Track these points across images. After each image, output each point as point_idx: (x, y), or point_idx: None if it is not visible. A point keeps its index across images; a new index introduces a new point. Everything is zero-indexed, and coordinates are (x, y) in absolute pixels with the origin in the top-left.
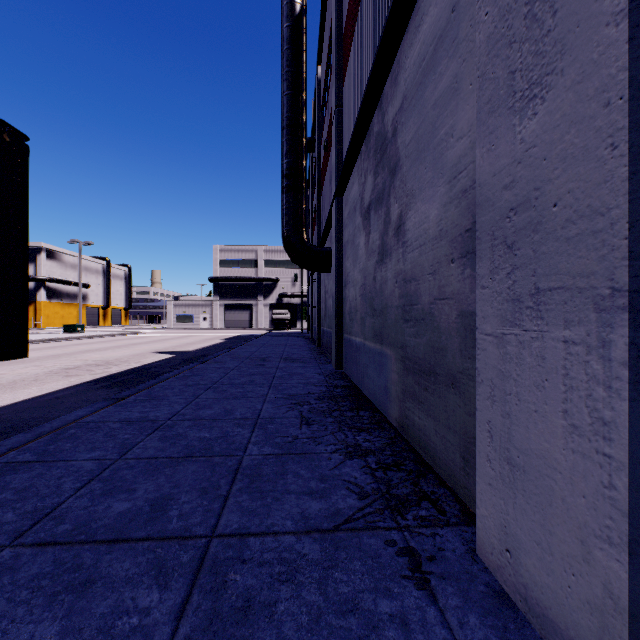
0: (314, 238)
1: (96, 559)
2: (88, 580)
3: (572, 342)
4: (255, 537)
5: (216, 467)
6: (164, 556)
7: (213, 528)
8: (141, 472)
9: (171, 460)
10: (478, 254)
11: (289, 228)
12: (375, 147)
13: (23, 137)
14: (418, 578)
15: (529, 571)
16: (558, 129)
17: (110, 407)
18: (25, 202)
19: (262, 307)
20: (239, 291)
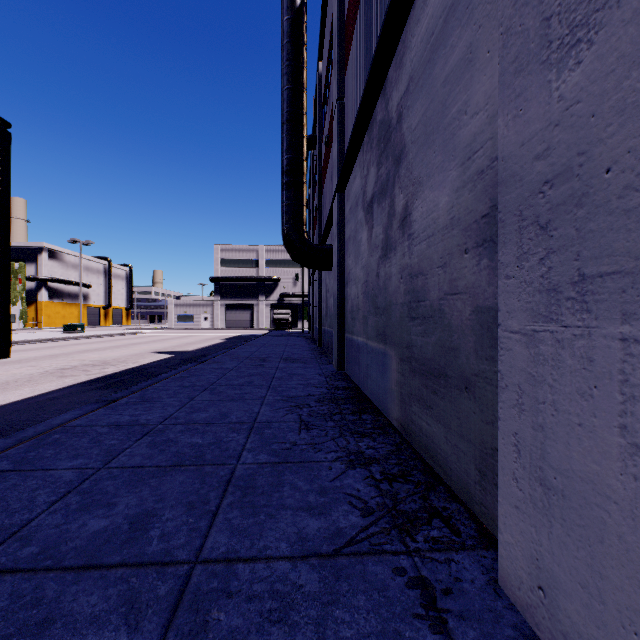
0: (315, 237)
1: (60, 591)
2: (46, 619)
3: (634, 340)
4: (244, 563)
5: (206, 477)
6: (138, 587)
7: (197, 552)
8: (124, 483)
9: (158, 469)
10: (501, 239)
11: (289, 225)
12: (378, 136)
13: (5, 124)
14: (433, 618)
15: (570, 618)
16: (613, 75)
17: (100, 410)
18: (7, 193)
19: (263, 307)
20: (240, 291)
